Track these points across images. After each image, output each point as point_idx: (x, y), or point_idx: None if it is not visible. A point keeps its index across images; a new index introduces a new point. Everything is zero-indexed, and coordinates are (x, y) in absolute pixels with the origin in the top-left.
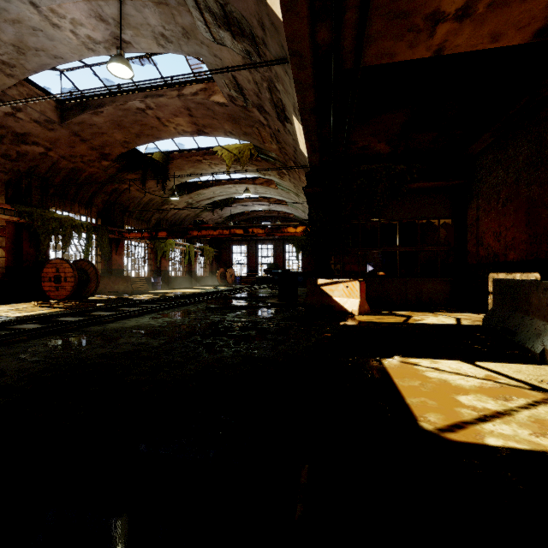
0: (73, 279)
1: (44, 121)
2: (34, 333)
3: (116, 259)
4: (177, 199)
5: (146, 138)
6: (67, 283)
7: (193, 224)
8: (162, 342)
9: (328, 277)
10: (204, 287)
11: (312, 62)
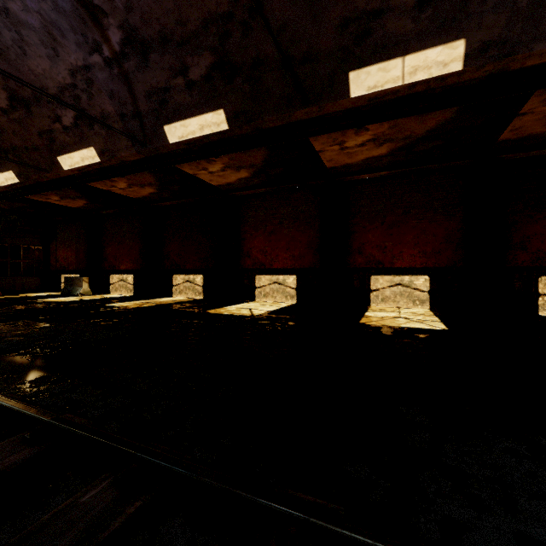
0: None
1: None
2: None
3: None
4: None
5: None
6: None
7: None
8: None
9: None
10: None
11: None
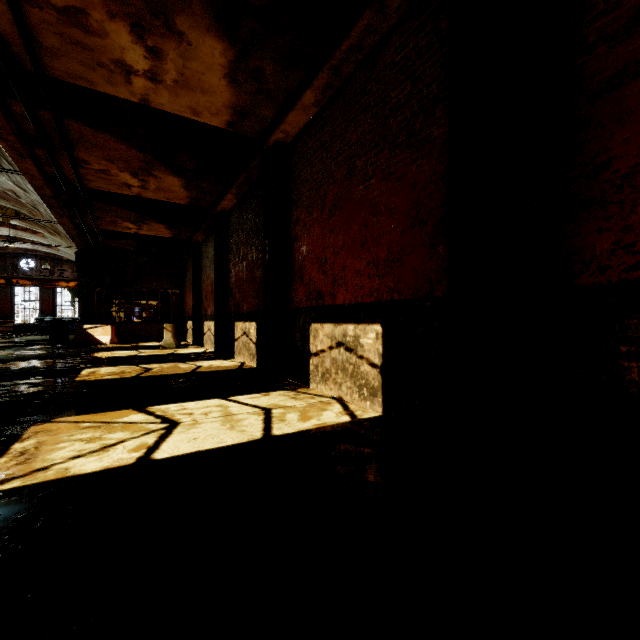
0: None
1: None
2: None
3: None
4: None
5: None
6: None
7: None
8: None
9: (95, 324)
10: None
11: (73, 226)
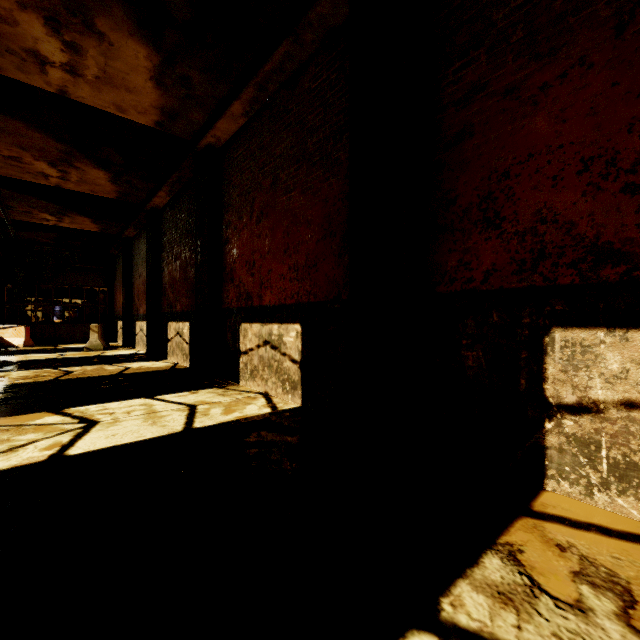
0: None
1: None
2: None
3: None
4: None
5: None
6: None
7: None
8: None
9: (4, 324)
10: None
11: None
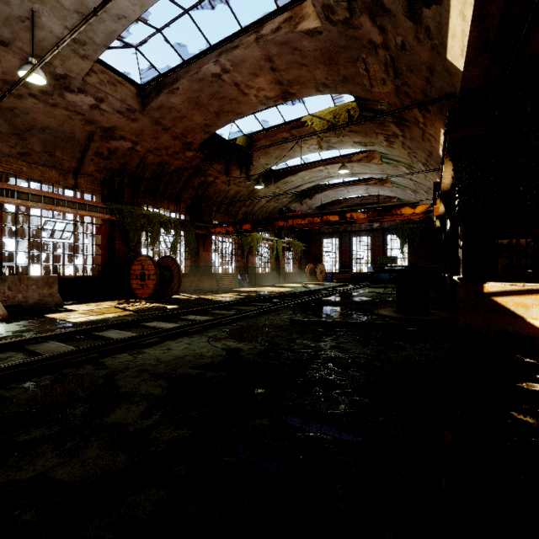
0: (155, 277)
1: (125, 110)
2: (20, 370)
3: (203, 255)
4: (262, 187)
5: (226, 116)
6: (150, 281)
7: (279, 213)
8: (181, 435)
9: (491, 279)
10: (292, 284)
11: None
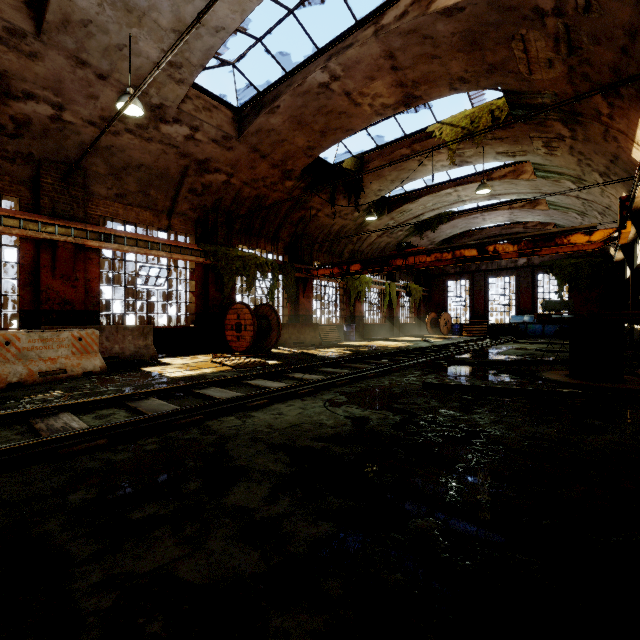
0: (252, 328)
1: (221, 138)
2: (125, 430)
3: (303, 302)
4: (374, 218)
5: (333, 135)
6: (246, 333)
7: (396, 250)
8: (323, 533)
9: None
10: (409, 338)
11: None
